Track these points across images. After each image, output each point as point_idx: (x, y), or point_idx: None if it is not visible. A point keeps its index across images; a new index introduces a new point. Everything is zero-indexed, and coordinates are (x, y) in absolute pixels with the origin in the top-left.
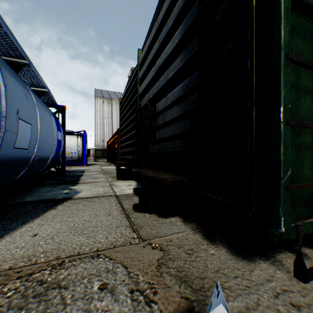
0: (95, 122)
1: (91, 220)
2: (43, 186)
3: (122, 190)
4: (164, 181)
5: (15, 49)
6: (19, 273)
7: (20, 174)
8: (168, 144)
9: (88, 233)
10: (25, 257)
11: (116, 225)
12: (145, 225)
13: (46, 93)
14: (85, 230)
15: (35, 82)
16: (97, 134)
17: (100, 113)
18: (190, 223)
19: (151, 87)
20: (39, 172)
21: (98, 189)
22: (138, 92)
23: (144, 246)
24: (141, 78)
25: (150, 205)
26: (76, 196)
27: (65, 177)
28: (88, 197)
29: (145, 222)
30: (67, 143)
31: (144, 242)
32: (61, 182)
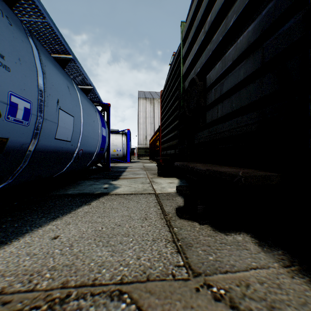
0: (138, 122)
1: (122, 224)
2: (87, 179)
3: (162, 187)
4: (229, 176)
5: (60, 43)
6: (4, 305)
7: (66, 167)
8: (228, 125)
9: (115, 244)
10: (28, 272)
11: (153, 236)
12: (195, 242)
13: (91, 91)
14: (113, 238)
15: (81, 80)
16: (140, 133)
17: (142, 113)
18: (271, 249)
19: (198, 60)
20: (86, 167)
21: (137, 185)
22: (181, 73)
23: (197, 289)
24: (184, 56)
25: (200, 211)
26: (113, 191)
27: (109, 172)
28: (125, 193)
29: (195, 236)
30: (113, 141)
31: (197, 278)
32: (104, 176)
